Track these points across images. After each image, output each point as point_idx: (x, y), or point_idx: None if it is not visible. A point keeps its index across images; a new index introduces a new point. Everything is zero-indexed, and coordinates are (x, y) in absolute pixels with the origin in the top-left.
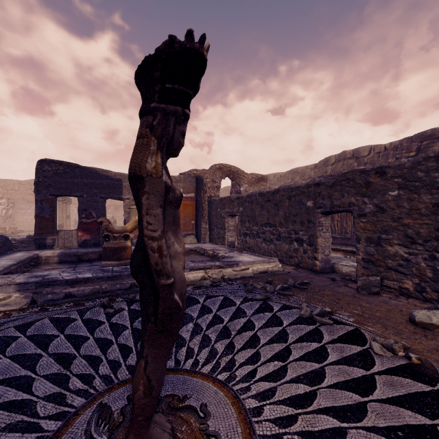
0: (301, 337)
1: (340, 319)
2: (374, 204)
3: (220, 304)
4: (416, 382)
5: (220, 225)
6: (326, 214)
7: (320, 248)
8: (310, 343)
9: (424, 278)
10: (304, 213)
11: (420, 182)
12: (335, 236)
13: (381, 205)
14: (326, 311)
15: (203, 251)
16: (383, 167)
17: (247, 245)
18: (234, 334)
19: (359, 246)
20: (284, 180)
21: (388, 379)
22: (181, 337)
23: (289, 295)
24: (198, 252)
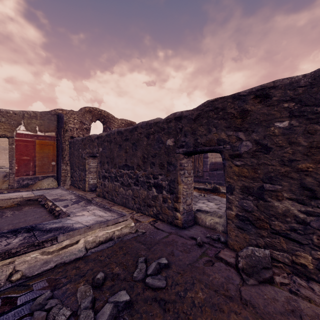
0: None
1: None
2: (253, 140)
3: None
4: None
5: (81, 166)
6: (189, 154)
7: (182, 197)
8: None
9: None
10: (164, 154)
11: None
12: None
13: (263, 142)
14: None
15: (44, 201)
16: (266, 88)
17: (105, 189)
18: None
19: (232, 198)
20: None
21: None
22: None
23: None
24: (40, 201)
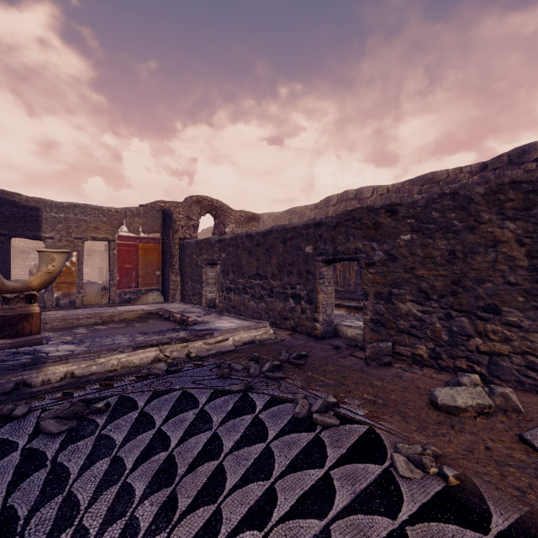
0: (294, 461)
1: (348, 413)
2: (384, 250)
3: (172, 408)
4: (464, 529)
5: (196, 277)
6: (329, 263)
7: (321, 307)
8: (307, 473)
9: (440, 341)
10: (303, 262)
11: (435, 224)
12: (337, 290)
13: (392, 252)
14: (330, 403)
15: (168, 314)
16: (395, 205)
17: (231, 304)
18: (183, 473)
19: (367, 304)
20: (280, 222)
21: (426, 533)
22: (72, 499)
23: (280, 379)
24: (161, 315)
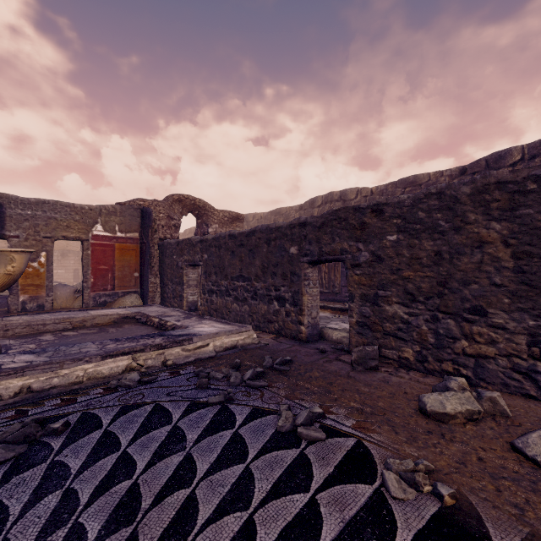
0: (276, 485)
1: (335, 424)
2: (370, 251)
3: (141, 426)
4: None
5: (177, 278)
6: (314, 264)
7: (307, 309)
8: (291, 499)
9: (426, 344)
10: (287, 263)
11: (422, 225)
12: (322, 291)
13: (378, 253)
14: (316, 414)
15: (145, 318)
16: (381, 204)
17: (213, 307)
18: (147, 506)
19: (353, 306)
20: (265, 223)
21: None
22: None
23: (263, 388)
24: (138, 319)
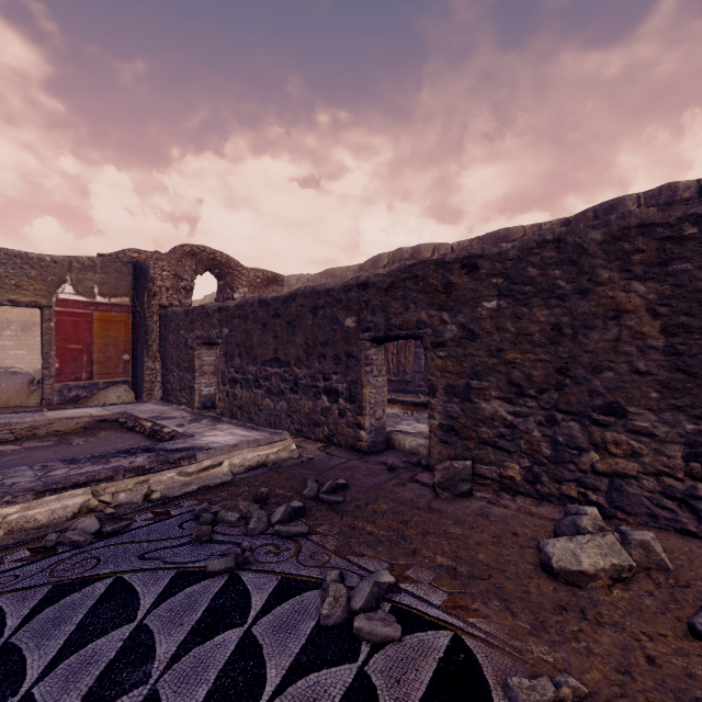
0: None
1: (416, 604)
2: (459, 323)
3: (77, 629)
4: None
5: (185, 363)
6: (379, 342)
7: (369, 407)
8: None
9: (539, 457)
10: (341, 340)
11: (533, 286)
12: (389, 379)
13: (470, 326)
14: (384, 585)
15: (133, 422)
16: (474, 257)
17: (236, 403)
18: None
19: (435, 402)
20: None
21: None
22: None
23: (301, 536)
24: (123, 423)
